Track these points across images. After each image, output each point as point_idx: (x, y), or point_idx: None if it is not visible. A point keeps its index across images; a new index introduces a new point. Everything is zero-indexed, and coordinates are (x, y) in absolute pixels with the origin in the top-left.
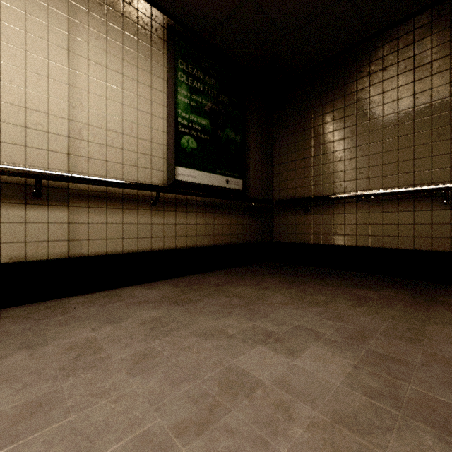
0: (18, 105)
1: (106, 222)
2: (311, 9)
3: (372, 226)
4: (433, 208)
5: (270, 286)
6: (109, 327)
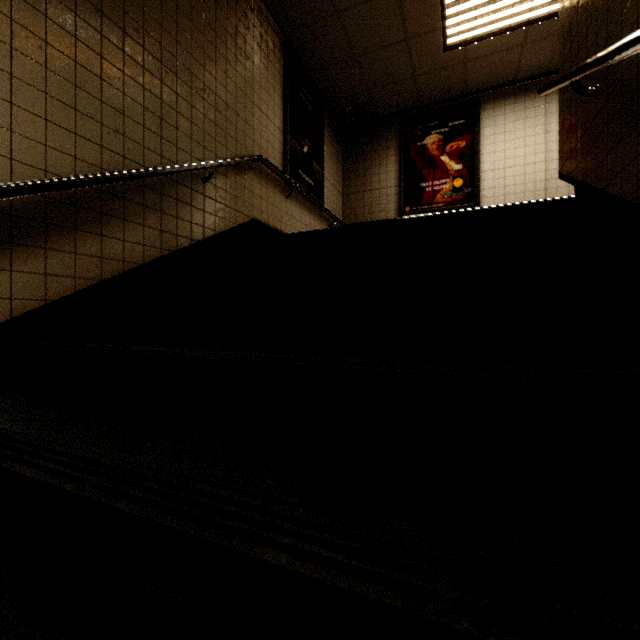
0: (521, 174)
1: None
2: None
3: None
4: None
5: None
6: None
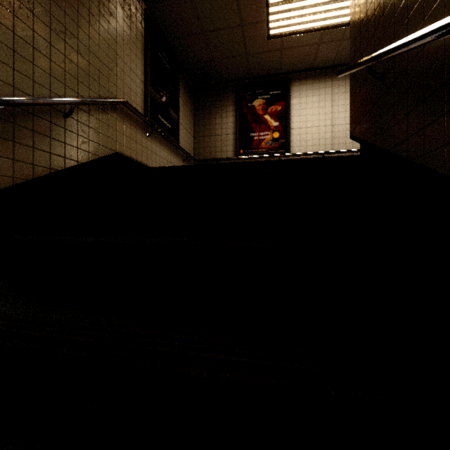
0: (317, 133)
1: None
2: None
3: None
4: None
5: None
6: None
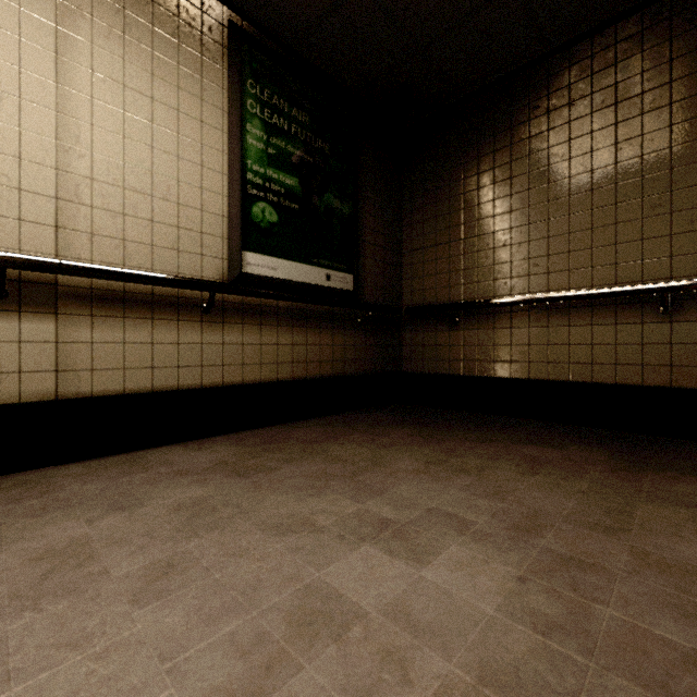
0: None
1: (124, 341)
2: (458, 5)
3: (553, 347)
4: (644, 320)
5: (393, 443)
6: (116, 517)
